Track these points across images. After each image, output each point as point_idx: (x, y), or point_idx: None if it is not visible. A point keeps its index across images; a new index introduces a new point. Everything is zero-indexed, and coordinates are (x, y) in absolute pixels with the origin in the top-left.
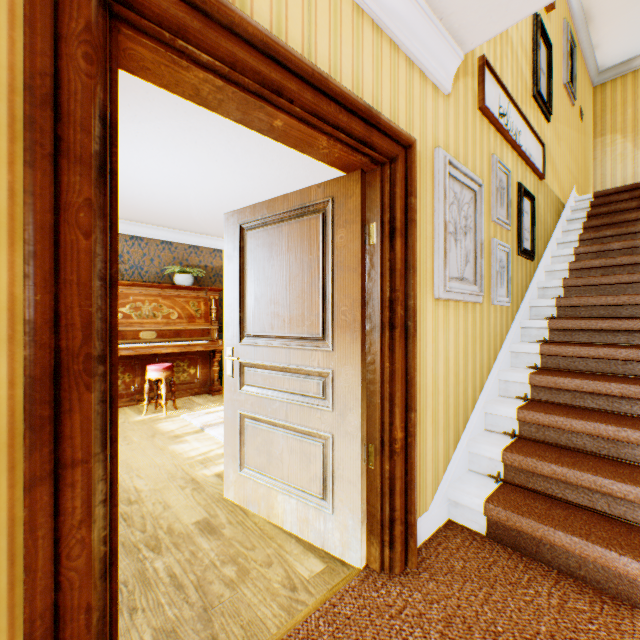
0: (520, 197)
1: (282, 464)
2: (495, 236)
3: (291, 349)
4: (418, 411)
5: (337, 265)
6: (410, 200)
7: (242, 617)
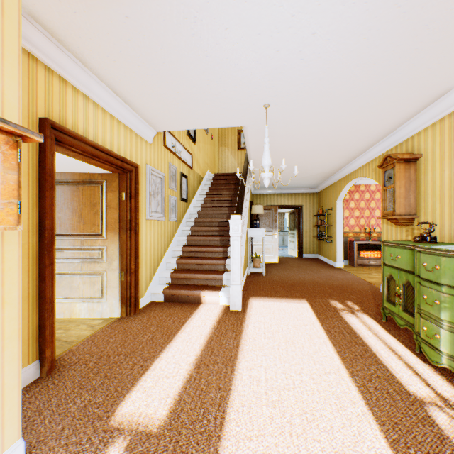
0: (181, 178)
1: (80, 290)
2: (171, 194)
3: (85, 239)
4: (140, 260)
5: (109, 206)
6: (137, 186)
7: (75, 335)
